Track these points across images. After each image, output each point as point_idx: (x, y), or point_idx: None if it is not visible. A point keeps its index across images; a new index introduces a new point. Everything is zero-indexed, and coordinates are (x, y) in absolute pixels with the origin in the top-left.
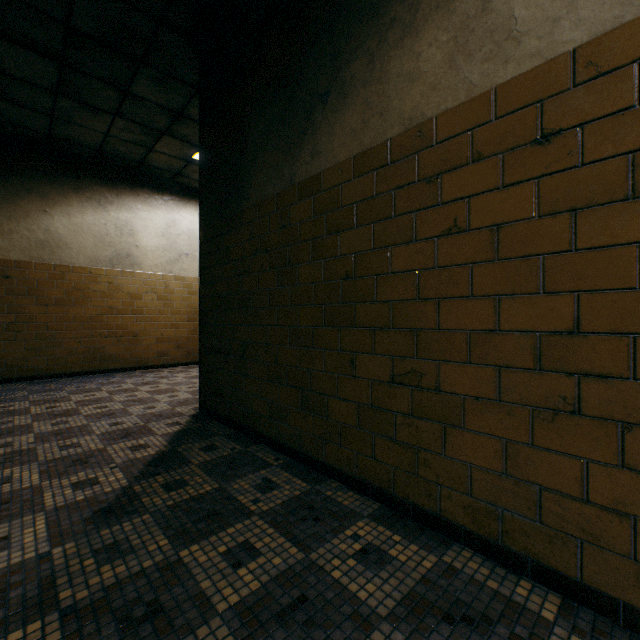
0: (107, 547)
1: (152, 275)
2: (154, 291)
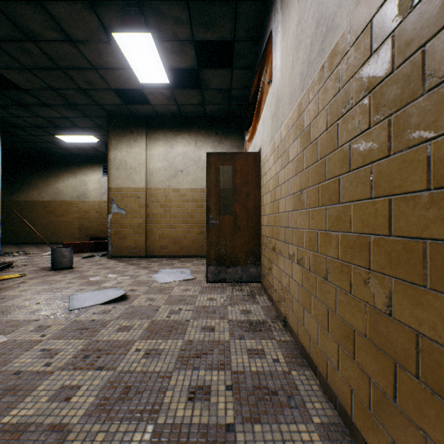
0: None
1: None
2: None
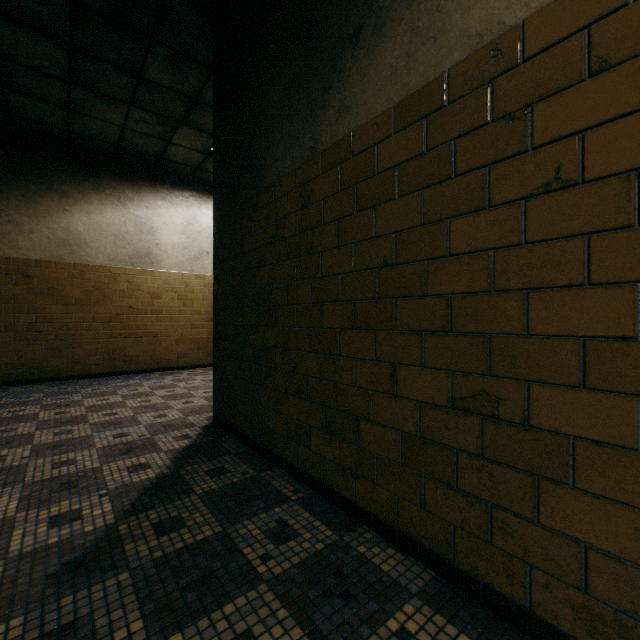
0: (62, 629)
1: (172, 274)
2: (174, 290)
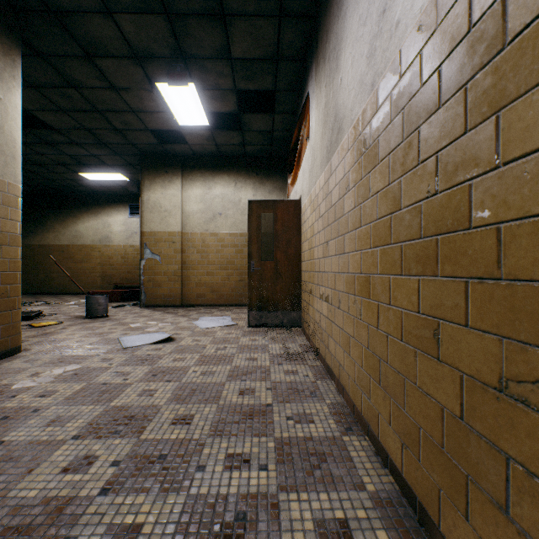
0: None
1: None
2: None
